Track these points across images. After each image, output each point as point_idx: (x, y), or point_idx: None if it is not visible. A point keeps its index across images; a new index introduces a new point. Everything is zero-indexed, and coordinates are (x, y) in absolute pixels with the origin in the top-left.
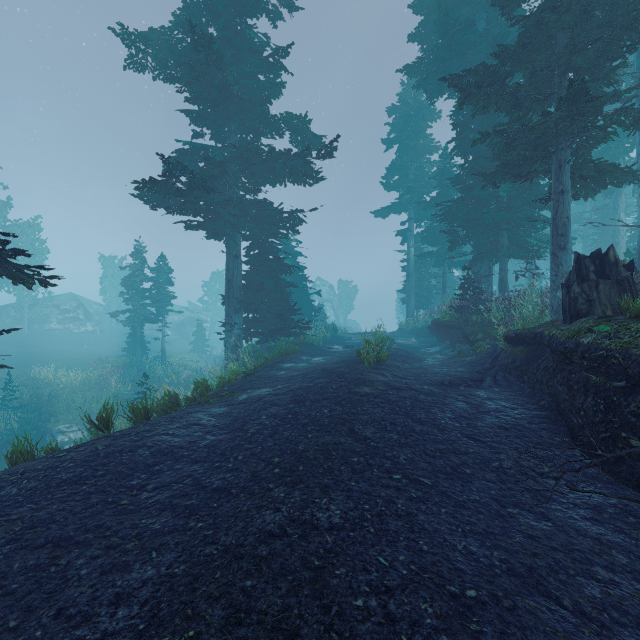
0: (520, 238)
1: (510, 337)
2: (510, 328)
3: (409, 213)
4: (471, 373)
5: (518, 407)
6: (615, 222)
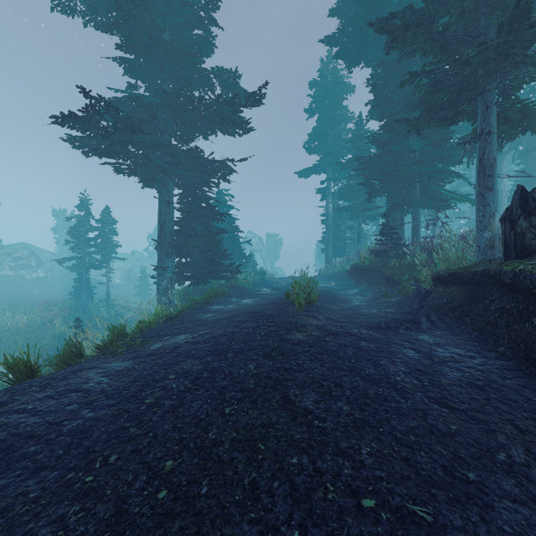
0: (433, 189)
1: (442, 277)
2: (432, 269)
3: (328, 174)
4: (402, 314)
5: (475, 355)
6: (499, 184)
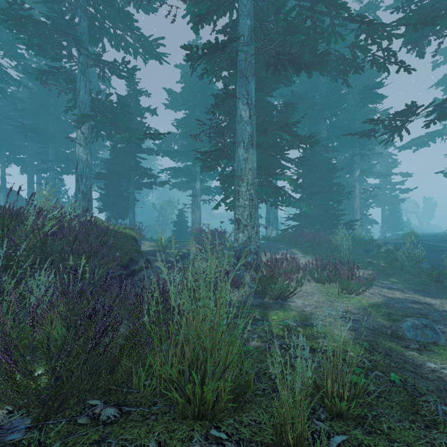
0: None
1: None
2: None
3: None
4: None
5: None
6: None
